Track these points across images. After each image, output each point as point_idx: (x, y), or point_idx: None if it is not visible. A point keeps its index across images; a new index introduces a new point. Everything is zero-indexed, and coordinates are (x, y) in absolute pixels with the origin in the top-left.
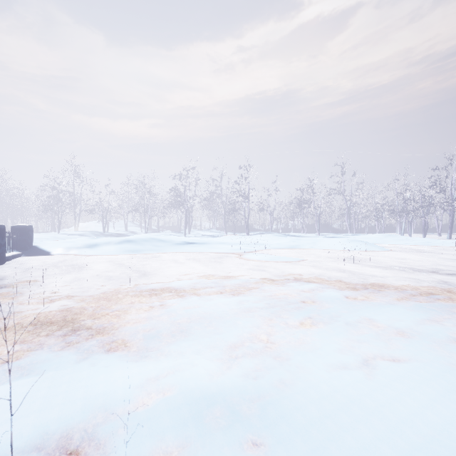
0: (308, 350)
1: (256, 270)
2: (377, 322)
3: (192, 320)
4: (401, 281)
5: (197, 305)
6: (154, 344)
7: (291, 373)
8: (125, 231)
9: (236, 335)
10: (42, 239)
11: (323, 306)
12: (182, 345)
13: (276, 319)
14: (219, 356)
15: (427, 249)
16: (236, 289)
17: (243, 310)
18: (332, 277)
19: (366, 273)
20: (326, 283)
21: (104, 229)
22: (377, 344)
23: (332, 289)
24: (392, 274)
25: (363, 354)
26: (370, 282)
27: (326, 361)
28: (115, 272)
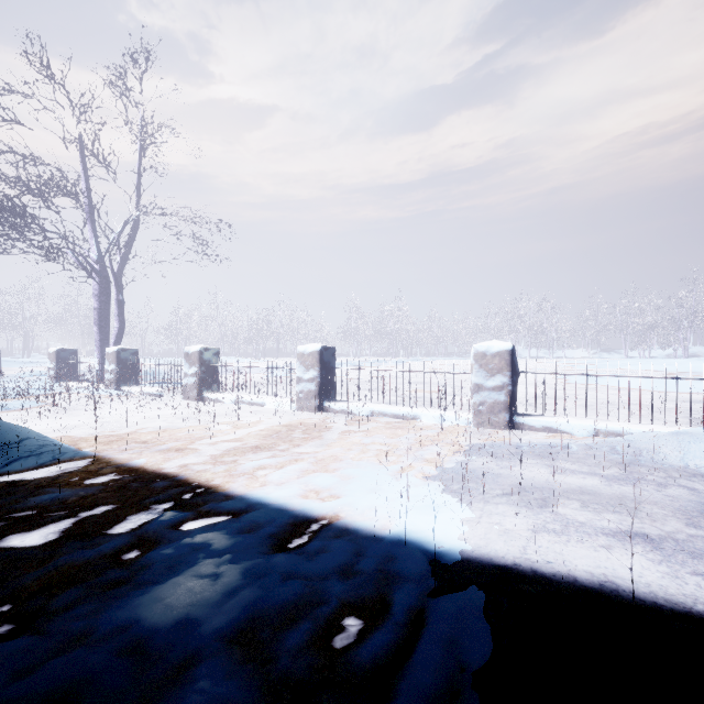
0: None
1: None
2: None
3: None
4: None
5: None
6: None
7: None
8: None
9: None
10: None
11: None
12: None
13: None
14: None
15: None
16: None
17: None
18: None
19: None
20: None
21: None
22: None
23: None
24: None
25: None
26: None
27: None
28: None
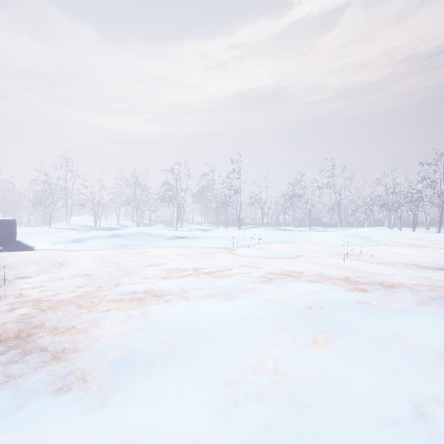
0: (332, 389)
1: (251, 267)
2: (407, 339)
3: (177, 336)
4: (410, 280)
5: (185, 314)
6: (123, 379)
7: (318, 437)
8: (118, 225)
9: (233, 361)
10: (31, 233)
11: (335, 315)
12: (161, 380)
13: (282, 335)
14: (211, 402)
15: (421, 243)
16: (230, 291)
17: (240, 321)
18: (334, 275)
19: (369, 271)
20: (330, 284)
21: (95, 223)
22: (422, 377)
23: (339, 291)
24: (398, 272)
25: (410, 395)
26: (377, 282)
27: (364, 411)
28: (98, 270)
